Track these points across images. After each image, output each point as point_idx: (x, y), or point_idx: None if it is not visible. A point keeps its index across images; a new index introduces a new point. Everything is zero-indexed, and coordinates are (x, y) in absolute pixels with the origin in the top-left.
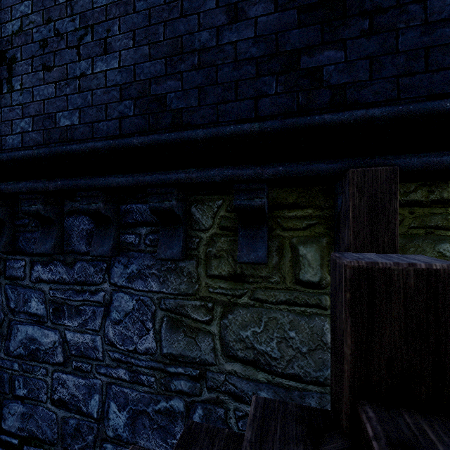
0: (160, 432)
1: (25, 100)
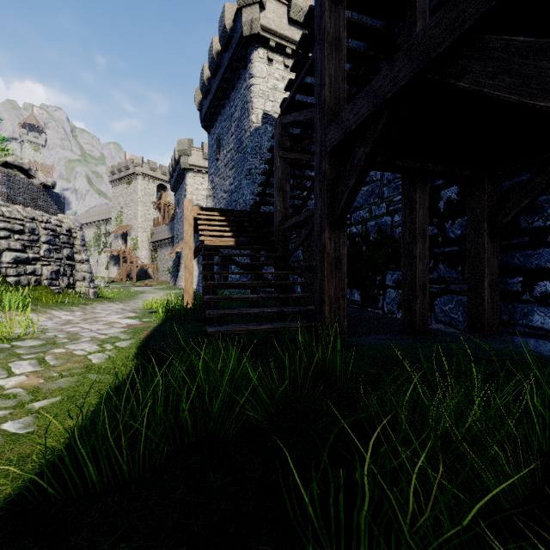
0: None
1: (353, 44)
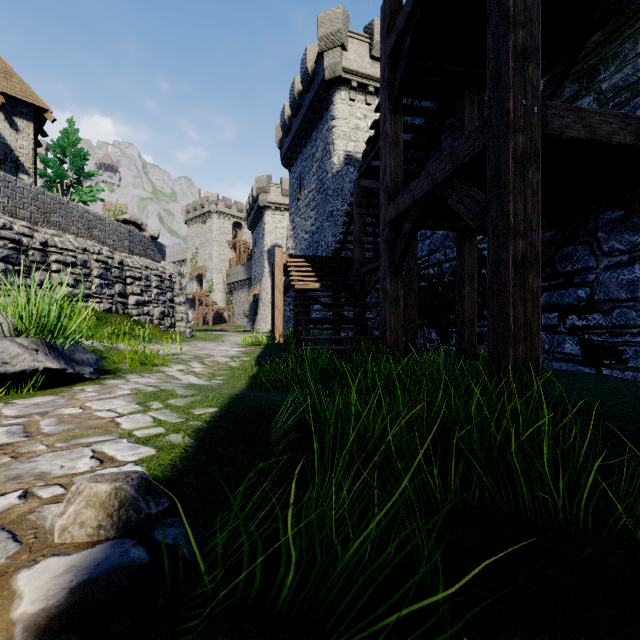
0: None
1: None
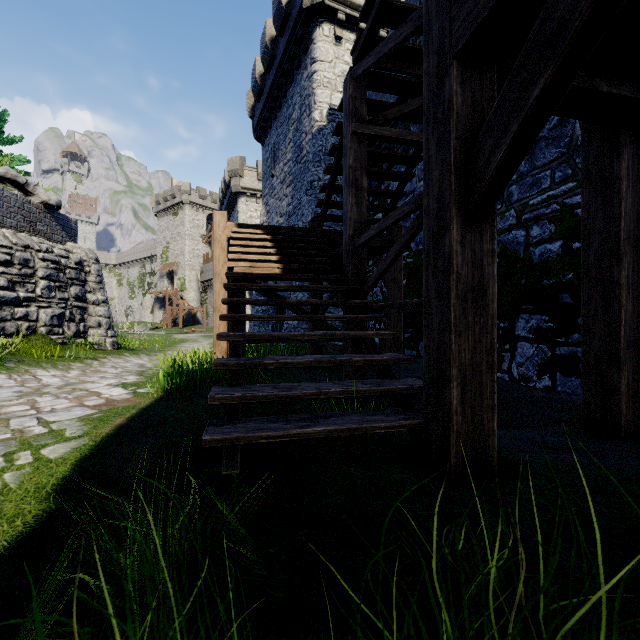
0: (554, 143)
1: None
